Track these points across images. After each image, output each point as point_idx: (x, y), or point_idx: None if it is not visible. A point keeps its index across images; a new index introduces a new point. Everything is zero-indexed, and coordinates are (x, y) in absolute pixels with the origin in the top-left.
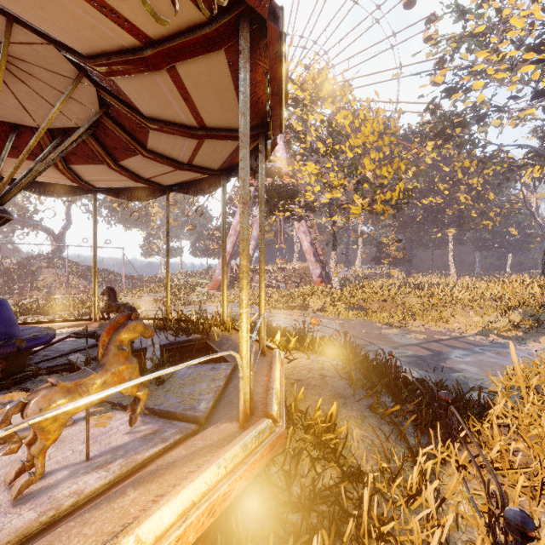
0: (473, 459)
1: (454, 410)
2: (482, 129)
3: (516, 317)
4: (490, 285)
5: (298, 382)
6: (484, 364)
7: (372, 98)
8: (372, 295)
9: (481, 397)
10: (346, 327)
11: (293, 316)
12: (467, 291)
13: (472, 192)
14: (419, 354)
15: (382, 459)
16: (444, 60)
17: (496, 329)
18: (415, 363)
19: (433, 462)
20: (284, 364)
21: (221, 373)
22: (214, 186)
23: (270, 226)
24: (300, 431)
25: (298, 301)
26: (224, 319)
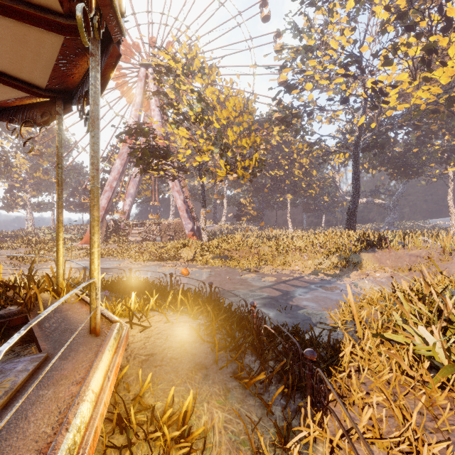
0: (356, 452)
1: (324, 377)
2: (310, 121)
3: (335, 259)
4: (315, 236)
5: (150, 358)
6: (319, 299)
7: (234, 79)
8: (234, 246)
9: (324, 333)
10: (213, 274)
11: (165, 267)
12: (302, 241)
13: (302, 169)
14: (272, 295)
15: (249, 453)
16: (286, 65)
17: (323, 269)
18: (269, 304)
19: (304, 442)
20: (136, 333)
21: (3, 385)
22: (48, 114)
23: (147, 185)
24: (137, 453)
25: (171, 253)
26: (59, 283)
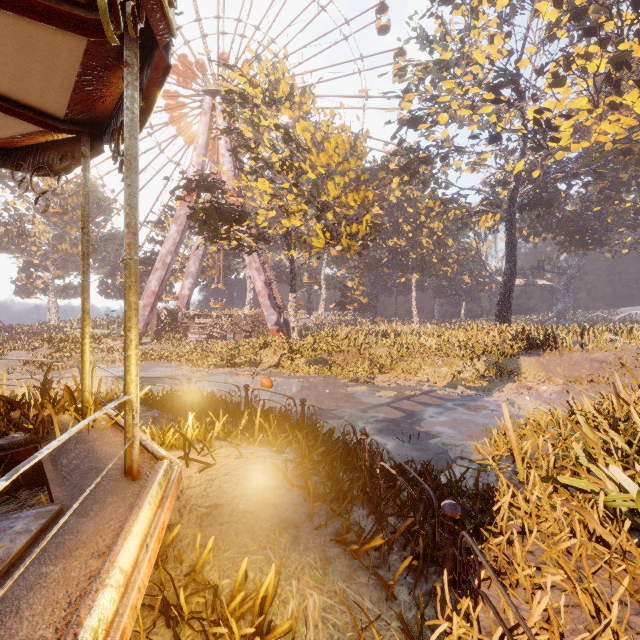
0: None
1: (473, 546)
2: (445, 168)
3: (482, 366)
4: (452, 332)
5: (213, 511)
6: (459, 423)
7: (337, 110)
8: (337, 346)
9: (468, 473)
10: (306, 387)
11: (239, 375)
12: (433, 339)
13: (433, 237)
14: (391, 417)
15: None
16: (410, 89)
17: (464, 380)
18: (387, 430)
19: None
20: (194, 473)
21: None
22: (70, 157)
23: (214, 261)
24: None
25: (247, 356)
26: (85, 399)
